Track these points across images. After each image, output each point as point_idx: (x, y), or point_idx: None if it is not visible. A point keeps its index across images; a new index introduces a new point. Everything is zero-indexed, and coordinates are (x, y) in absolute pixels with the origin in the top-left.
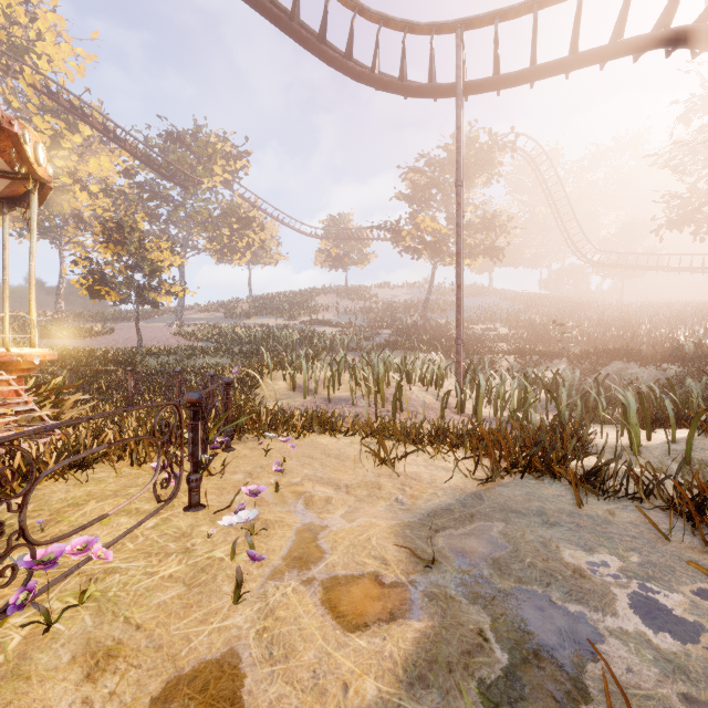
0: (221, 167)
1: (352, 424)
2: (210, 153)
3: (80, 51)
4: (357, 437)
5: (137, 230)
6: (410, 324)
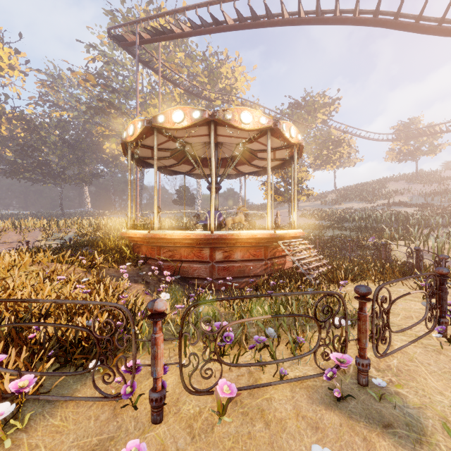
0: (322, 113)
1: None
2: (315, 107)
3: (248, 78)
4: None
5: None
6: None
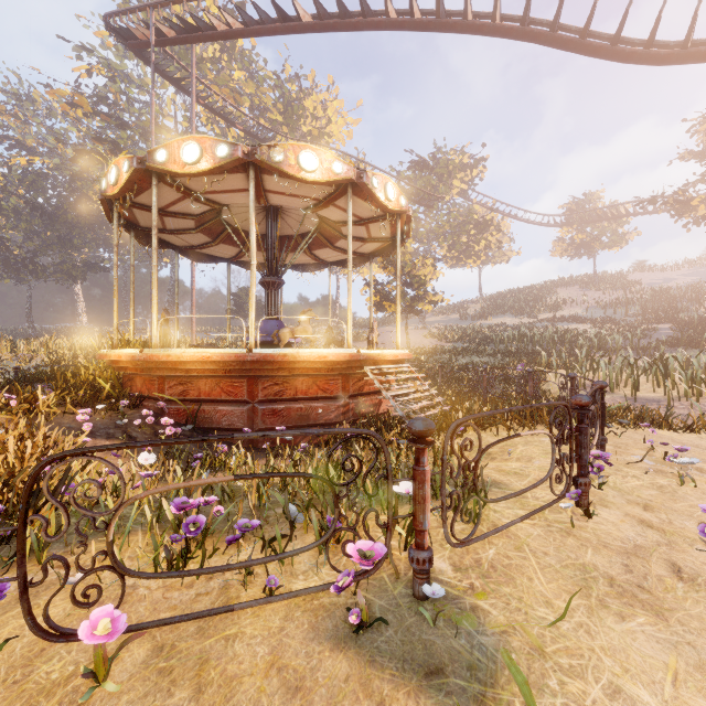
0: (459, 180)
1: (685, 423)
2: (450, 170)
3: (349, 120)
4: (700, 435)
5: (406, 253)
6: (705, 315)
